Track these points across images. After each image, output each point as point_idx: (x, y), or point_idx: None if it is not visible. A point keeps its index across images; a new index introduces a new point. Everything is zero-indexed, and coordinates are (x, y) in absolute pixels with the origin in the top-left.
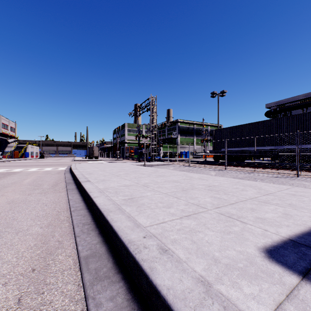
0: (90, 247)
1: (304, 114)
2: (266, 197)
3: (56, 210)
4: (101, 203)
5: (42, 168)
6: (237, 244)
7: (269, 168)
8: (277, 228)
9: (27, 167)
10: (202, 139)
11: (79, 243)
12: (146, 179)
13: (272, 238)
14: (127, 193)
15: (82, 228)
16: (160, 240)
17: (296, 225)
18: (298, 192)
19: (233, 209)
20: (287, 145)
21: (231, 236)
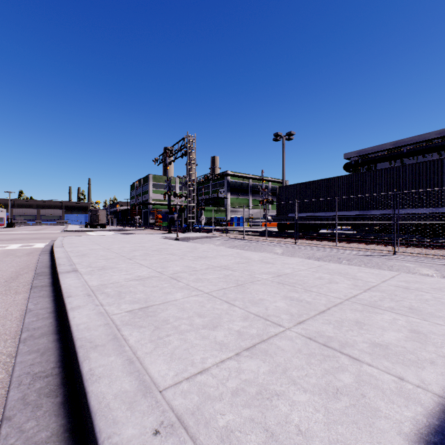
0: None
1: (397, 168)
2: (370, 295)
3: None
4: (82, 324)
5: (2, 246)
6: (363, 432)
7: (355, 242)
8: (418, 371)
9: None
10: (261, 200)
11: (3, 443)
12: (176, 264)
13: (421, 402)
14: (139, 295)
15: (26, 391)
16: (193, 437)
17: (444, 358)
18: (410, 282)
19: (328, 325)
20: (376, 210)
21: (343, 404)
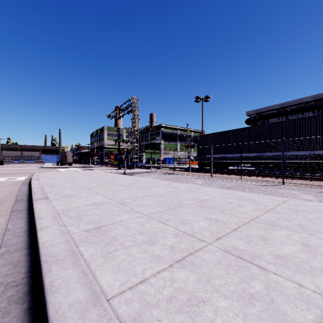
0: None
1: (284, 122)
2: (269, 216)
3: None
4: (47, 241)
5: None
6: None
7: (254, 175)
8: (313, 278)
9: None
10: (186, 145)
11: None
12: (123, 193)
13: (319, 306)
14: (94, 217)
15: None
16: None
17: None
18: (298, 206)
19: (240, 240)
20: (269, 152)
21: (257, 309)
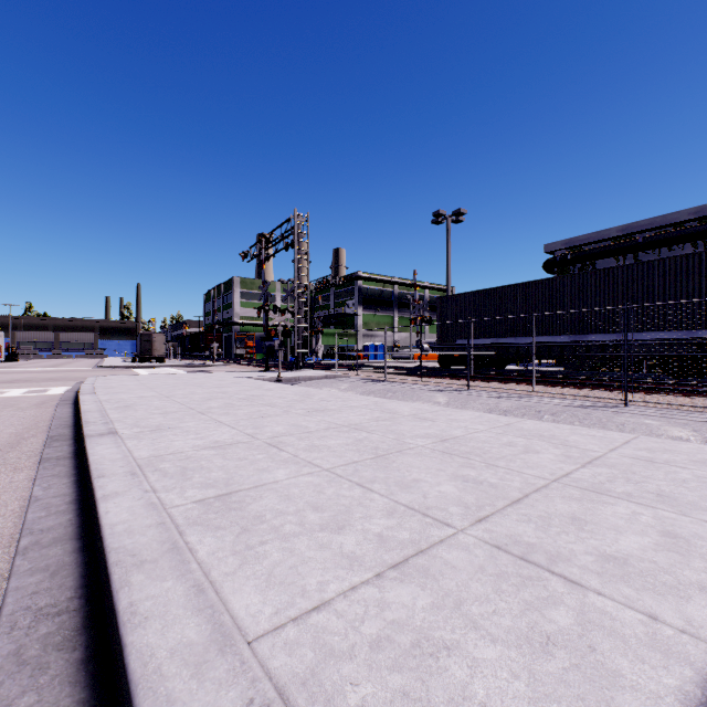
0: None
1: (629, 268)
2: (592, 472)
3: None
4: (120, 523)
5: None
6: None
7: (562, 385)
8: (681, 603)
9: None
10: (413, 318)
11: None
12: (277, 422)
13: (690, 659)
14: (216, 473)
15: (23, 639)
16: None
17: None
18: (656, 451)
19: (527, 524)
20: (596, 334)
21: (558, 664)
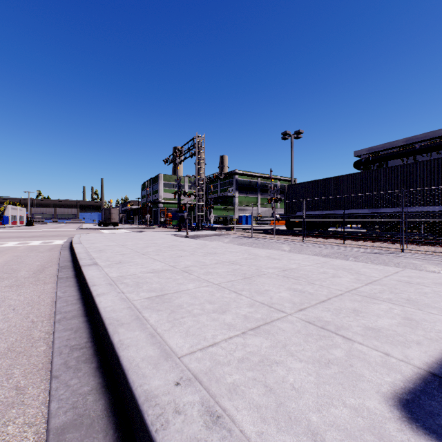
0: (74, 402)
1: (407, 166)
2: (371, 288)
3: (29, 318)
4: (108, 307)
5: (25, 242)
6: (346, 390)
7: (363, 240)
8: (404, 349)
9: (1, 240)
10: (269, 199)
11: (55, 393)
12: (187, 259)
13: (401, 371)
14: (155, 285)
15: (67, 358)
16: (206, 389)
17: (431, 340)
18: (413, 277)
19: (327, 312)
20: (386, 208)
21: (332, 371)
